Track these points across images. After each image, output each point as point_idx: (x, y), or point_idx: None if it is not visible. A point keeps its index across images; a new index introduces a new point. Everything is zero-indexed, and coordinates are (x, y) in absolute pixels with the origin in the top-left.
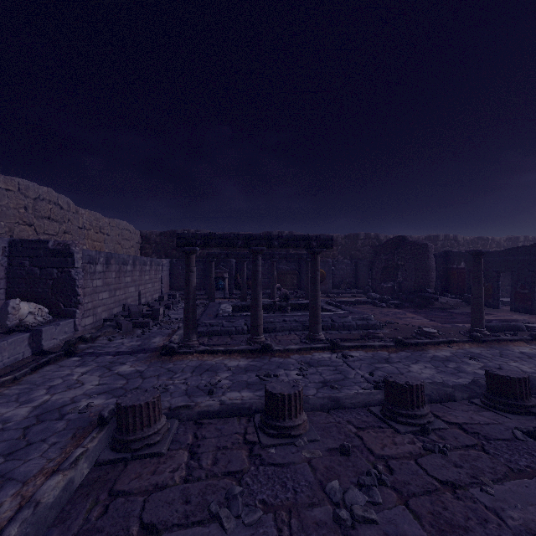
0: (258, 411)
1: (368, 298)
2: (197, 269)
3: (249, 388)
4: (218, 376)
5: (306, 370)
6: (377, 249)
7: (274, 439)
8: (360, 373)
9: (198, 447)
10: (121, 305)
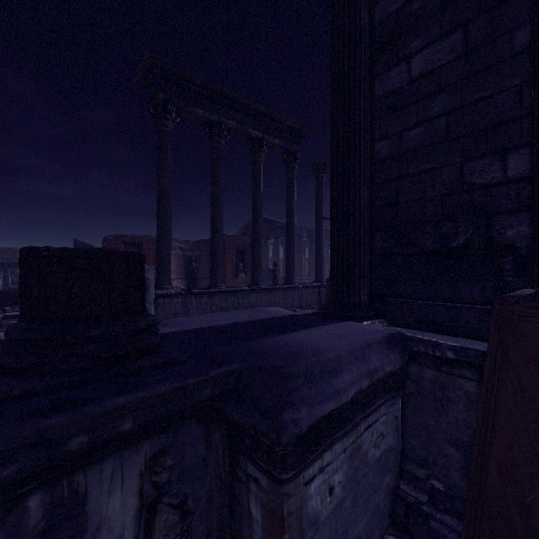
0: None
1: None
2: None
3: None
4: None
5: None
6: None
7: None
8: None
9: None
10: None
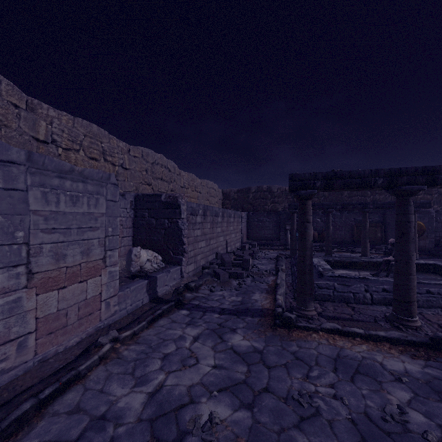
0: None
1: None
2: (271, 221)
3: None
4: (387, 393)
5: None
6: None
7: None
8: None
9: None
10: (214, 253)
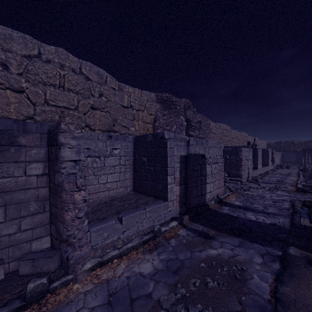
0: None
1: None
2: (293, 155)
3: None
4: None
5: None
6: None
7: None
8: None
9: None
10: (276, 164)
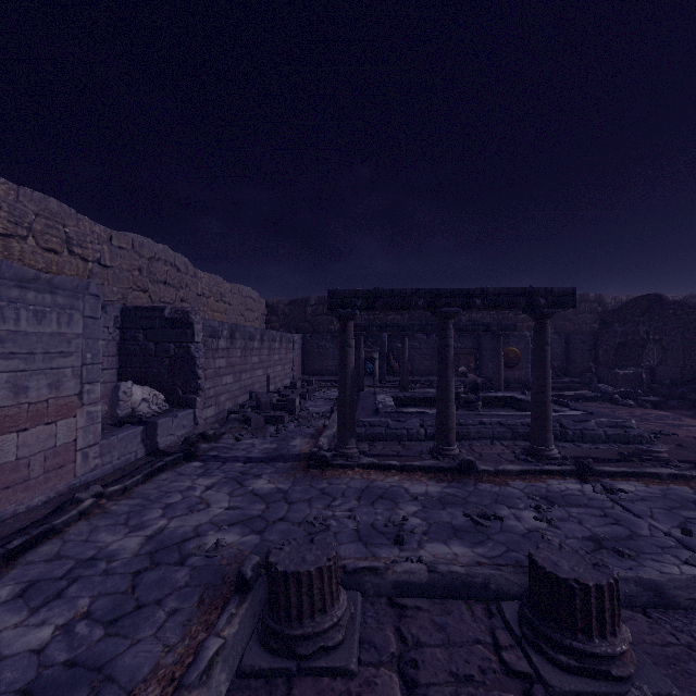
0: (501, 594)
1: (592, 391)
2: (336, 347)
3: (459, 537)
4: (400, 509)
5: (549, 512)
6: (606, 317)
7: (571, 677)
8: (660, 528)
9: (415, 668)
10: (247, 392)
